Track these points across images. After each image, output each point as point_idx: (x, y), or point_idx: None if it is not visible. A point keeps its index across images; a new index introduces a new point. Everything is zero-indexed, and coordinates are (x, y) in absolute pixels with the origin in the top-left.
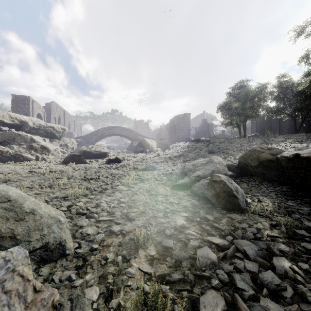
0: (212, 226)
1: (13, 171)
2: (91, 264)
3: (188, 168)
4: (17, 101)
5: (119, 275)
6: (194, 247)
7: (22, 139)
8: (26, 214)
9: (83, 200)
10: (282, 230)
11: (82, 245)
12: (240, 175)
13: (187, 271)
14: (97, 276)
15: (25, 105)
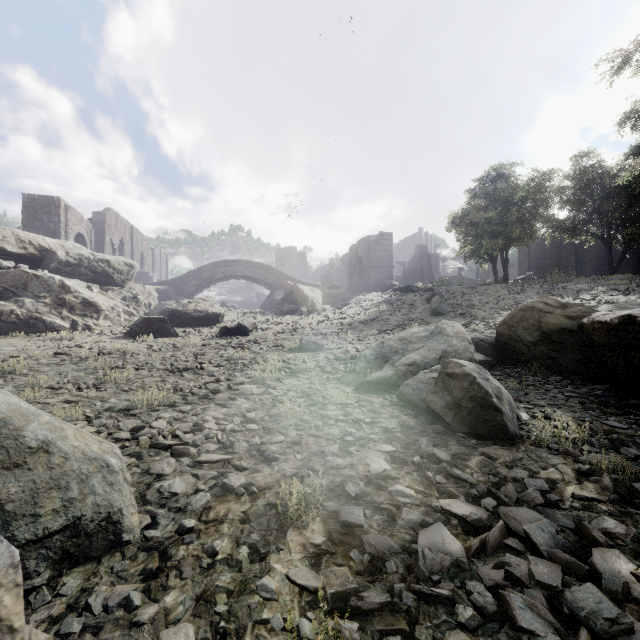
0: (448, 475)
1: (22, 353)
2: (178, 565)
3: (392, 347)
4: (35, 207)
5: (242, 595)
6: (412, 524)
7: (43, 285)
8: (30, 453)
9: (166, 417)
10: (603, 483)
11: (161, 519)
12: (501, 362)
13: (398, 584)
14: (191, 597)
15: (51, 215)
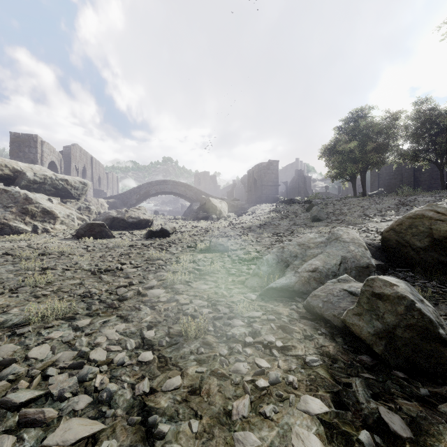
0: None
1: None
2: None
3: (291, 252)
4: (19, 142)
5: None
6: None
7: (11, 198)
8: None
9: (56, 337)
10: None
11: None
12: (389, 264)
13: None
14: None
15: (30, 148)
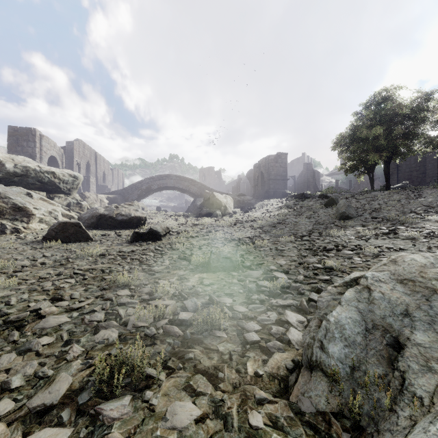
0: None
1: None
2: None
3: (392, 302)
4: (17, 136)
5: None
6: None
7: None
8: None
9: None
10: None
11: None
12: None
13: None
14: None
15: (29, 142)
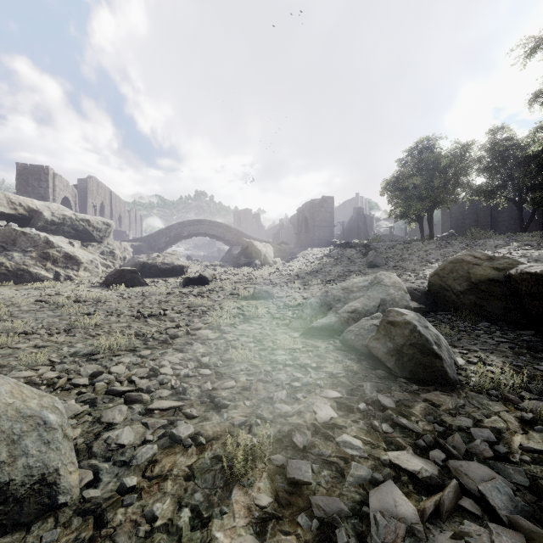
0: (393, 423)
1: (6, 301)
2: (113, 534)
3: (335, 296)
4: (27, 175)
5: None
6: (361, 480)
7: (30, 241)
8: None
9: (126, 361)
10: None
11: (104, 475)
12: (433, 309)
13: None
14: None
15: (41, 182)
